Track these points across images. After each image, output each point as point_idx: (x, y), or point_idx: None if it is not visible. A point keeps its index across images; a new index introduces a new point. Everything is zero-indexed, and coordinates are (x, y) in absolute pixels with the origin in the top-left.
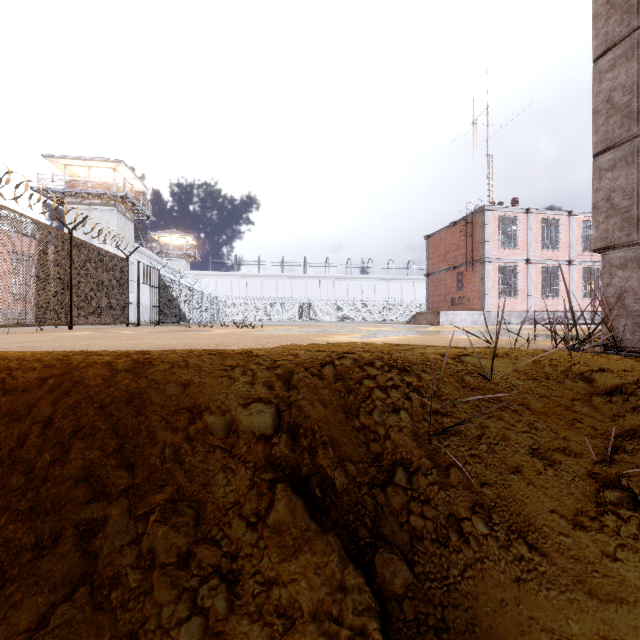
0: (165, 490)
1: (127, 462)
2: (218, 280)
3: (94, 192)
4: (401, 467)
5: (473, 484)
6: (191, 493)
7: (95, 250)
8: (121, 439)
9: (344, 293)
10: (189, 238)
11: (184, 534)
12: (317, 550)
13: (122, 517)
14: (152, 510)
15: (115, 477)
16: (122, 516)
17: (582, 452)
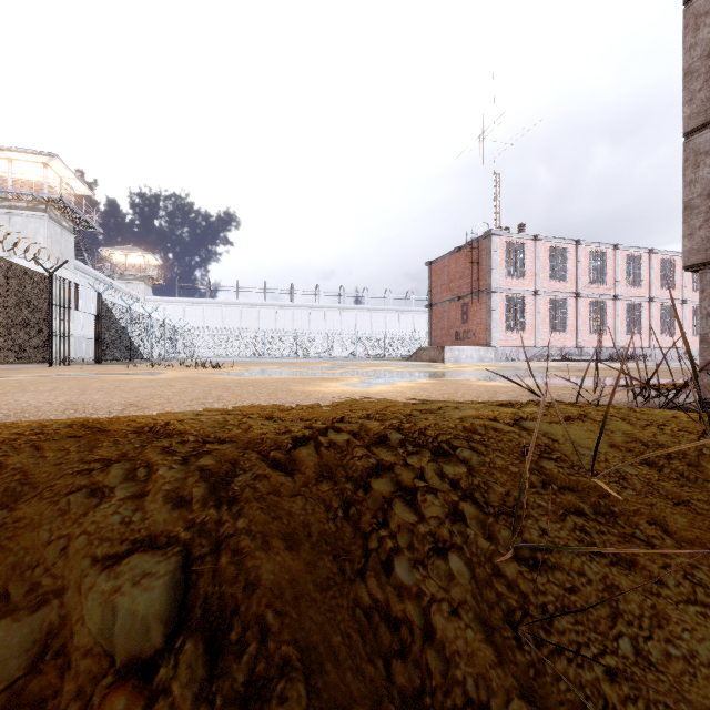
0: None
1: None
2: (187, 308)
3: (16, 192)
4: None
5: None
6: None
7: None
8: None
9: (336, 325)
10: (150, 257)
11: None
12: None
13: None
14: None
15: None
16: None
17: None
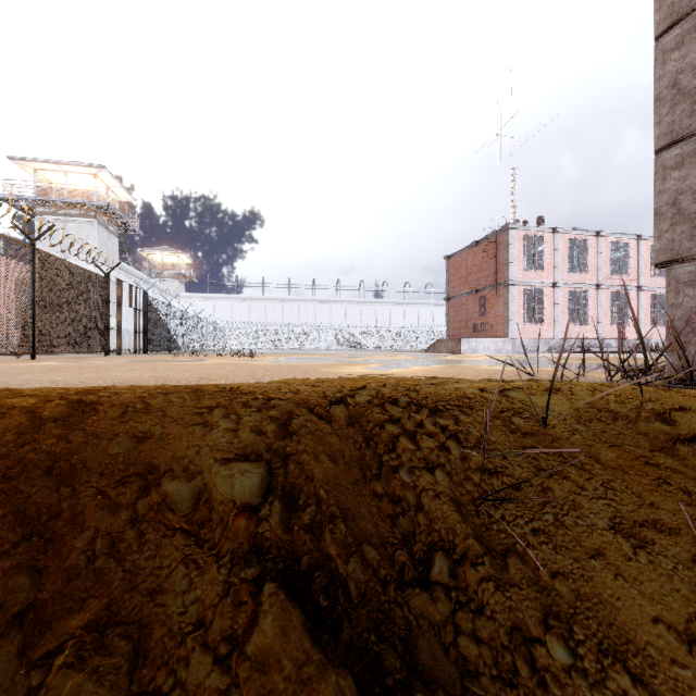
0: (88, 609)
1: (31, 564)
2: (216, 303)
3: (70, 201)
4: (440, 553)
5: (541, 577)
6: (129, 611)
7: (65, 266)
8: (27, 526)
9: (357, 319)
10: (183, 256)
11: (109, 687)
12: None
13: (6, 664)
14: (61, 647)
15: (6, 592)
16: (7, 662)
17: (679, 524)
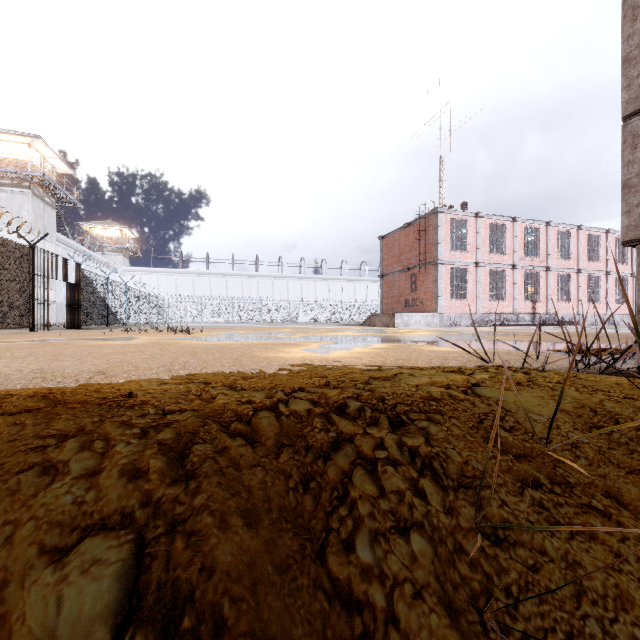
0: None
1: None
2: (161, 277)
3: (1, 170)
4: None
5: None
6: None
7: None
8: None
9: (297, 293)
10: (127, 230)
11: None
12: None
13: None
14: None
15: None
16: None
17: None
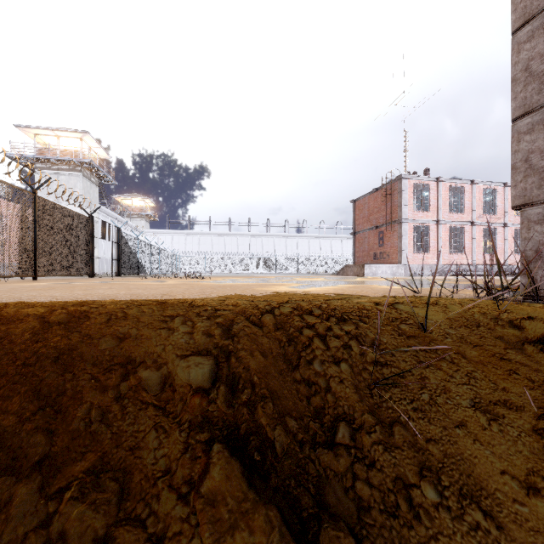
0: (87, 459)
1: (46, 427)
2: (174, 237)
3: (62, 159)
4: (343, 423)
5: (418, 441)
6: (116, 461)
7: (59, 209)
8: (42, 400)
9: (283, 249)
10: (148, 201)
11: (103, 514)
12: (255, 527)
13: (31, 496)
14: (68, 485)
15: (29, 446)
16: (31, 495)
17: (523, 404)
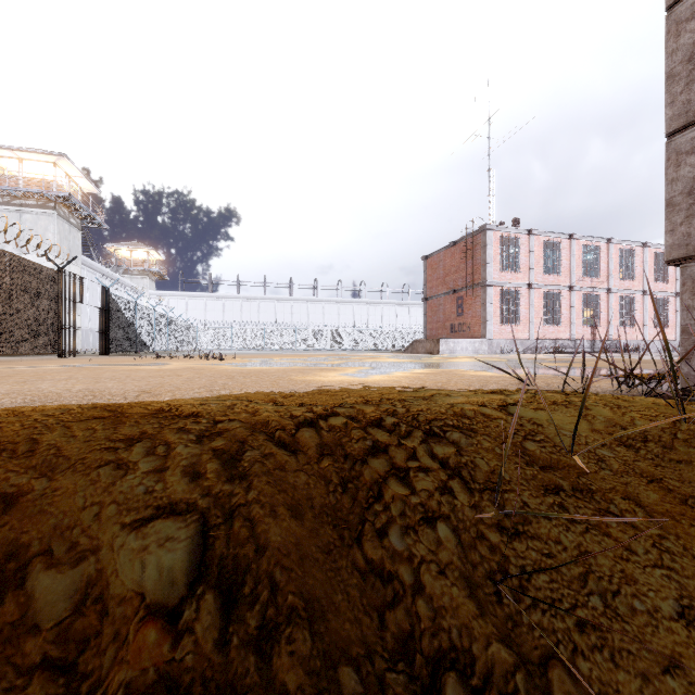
0: None
1: None
2: (189, 302)
3: (26, 190)
4: (453, 674)
5: None
6: None
7: (9, 258)
8: None
9: (334, 318)
10: (154, 252)
11: None
12: None
13: None
14: None
15: None
16: None
17: None
